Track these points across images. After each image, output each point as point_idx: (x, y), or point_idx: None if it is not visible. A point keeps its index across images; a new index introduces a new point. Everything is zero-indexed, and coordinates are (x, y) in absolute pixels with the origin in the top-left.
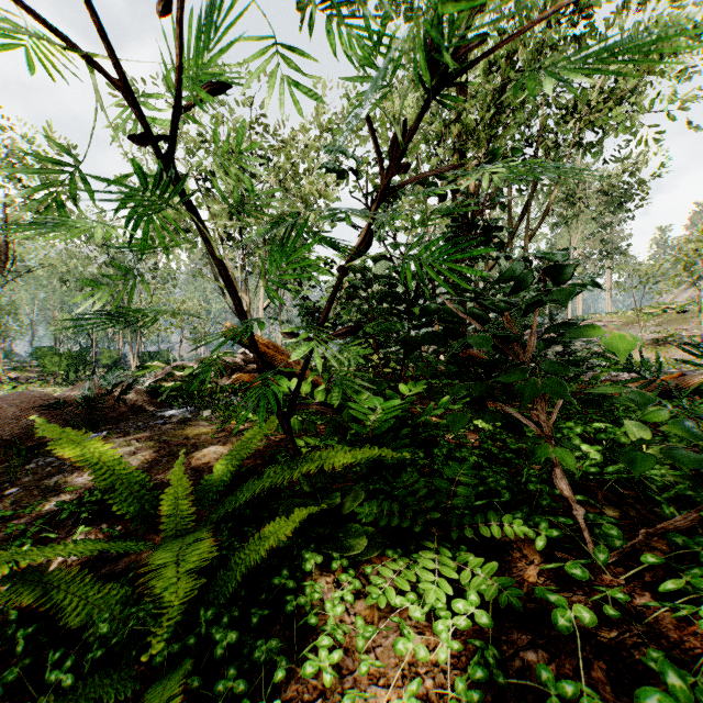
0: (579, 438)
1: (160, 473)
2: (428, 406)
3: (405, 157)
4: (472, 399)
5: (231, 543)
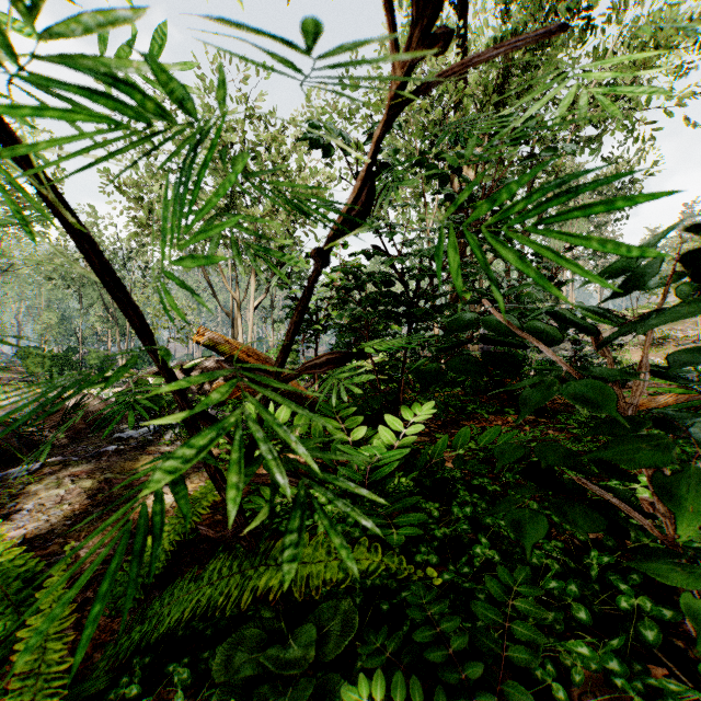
0: (648, 491)
1: (81, 538)
2: (441, 440)
3: (400, 154)
4: (531, 464)
5: (146, 693)
